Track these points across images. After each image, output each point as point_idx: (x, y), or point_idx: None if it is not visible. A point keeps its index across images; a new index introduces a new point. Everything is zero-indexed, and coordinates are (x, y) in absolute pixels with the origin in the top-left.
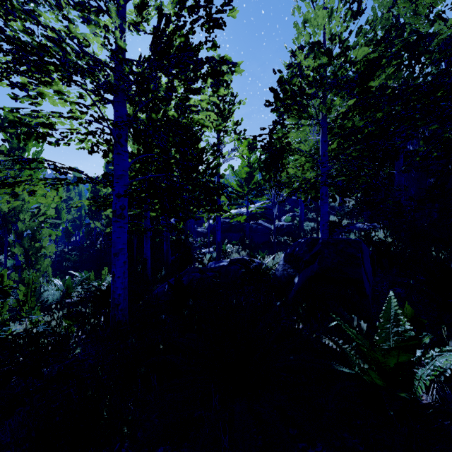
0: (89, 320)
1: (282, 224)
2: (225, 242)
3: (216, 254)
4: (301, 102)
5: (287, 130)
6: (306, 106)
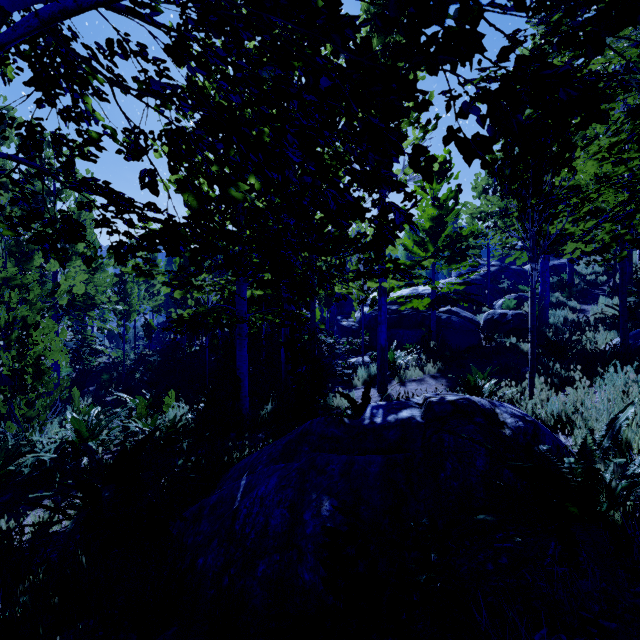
0: None
1: (502, 314)
2: (392, 346)
3: (377, 370)
4: None
5: None
6: None
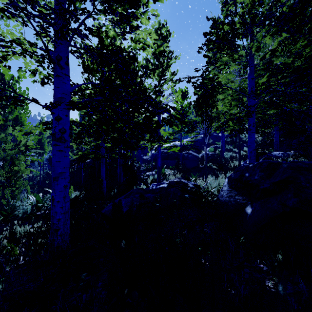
0: (36, 240)
1: (207, 154)
2: (164, 167)
3: (157, 176)
4: (233, 42)
5: (218, 70)
6: (237, 46)
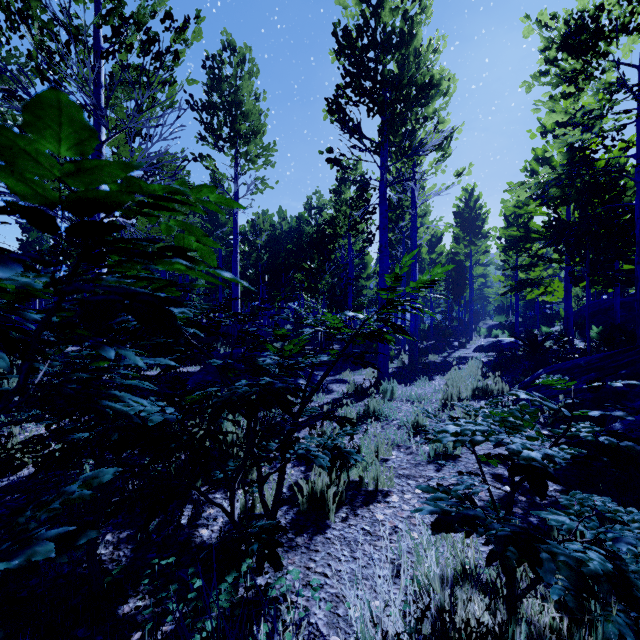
0: None
1: None
2: None
3: None
4: None
5: None
6: None
